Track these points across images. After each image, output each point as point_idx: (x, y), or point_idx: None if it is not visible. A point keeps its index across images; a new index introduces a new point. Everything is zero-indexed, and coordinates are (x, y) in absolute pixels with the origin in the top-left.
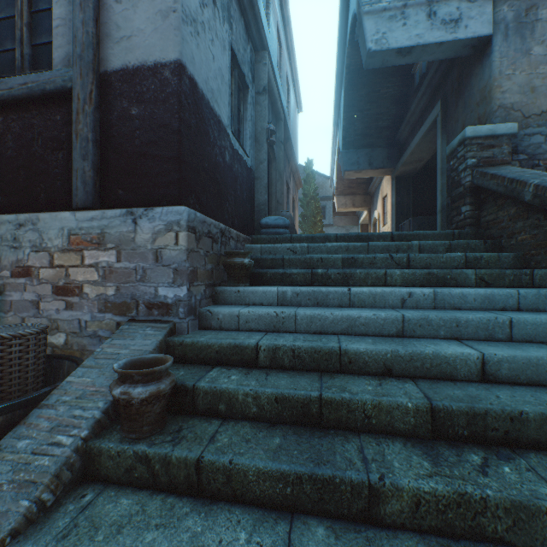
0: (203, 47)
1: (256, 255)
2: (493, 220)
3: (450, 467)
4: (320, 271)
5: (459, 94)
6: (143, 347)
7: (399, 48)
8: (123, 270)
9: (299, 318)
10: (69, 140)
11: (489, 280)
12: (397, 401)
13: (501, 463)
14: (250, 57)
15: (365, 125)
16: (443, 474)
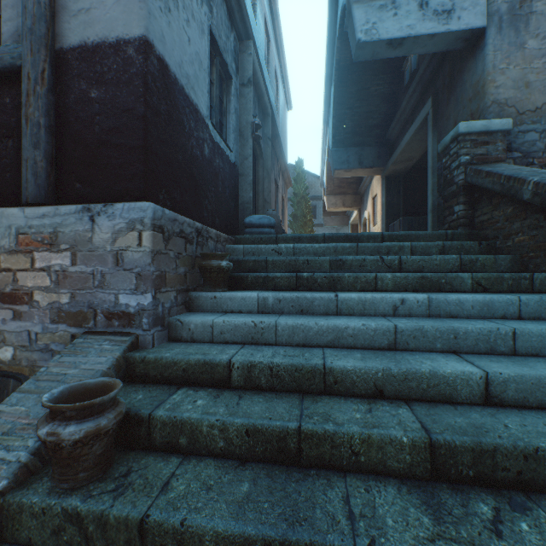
0: (176, 26)
1: (239, 256)
2: (488, 221)
3: (456, 524)
4: (305, 274)
5: (451, 90)
6: (95, 366)
7: (390, 39)
8: (79, 275)
9: (280, 328)
10: (20, 126)
11: (486, 285)
12: (389, 434)
13: (516, 517)
14: (234, 46)
15: (355, 123)
16: (448, 537)
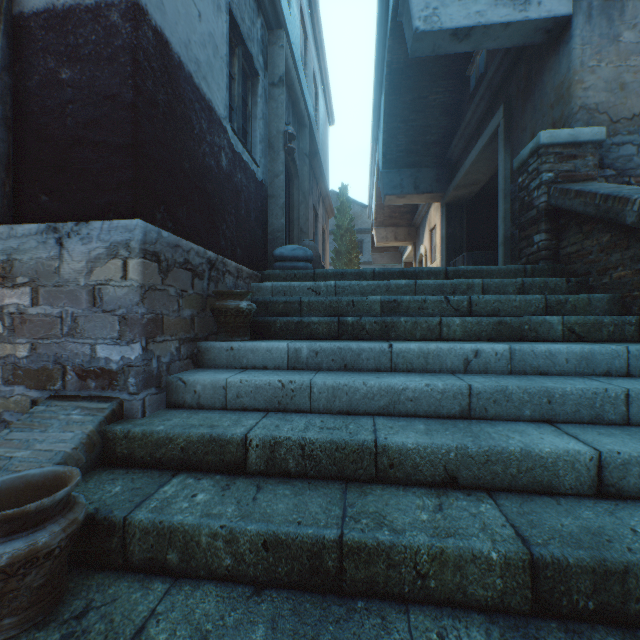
0: None
1: (266, 296)
2: (577, 252)
3: None
4: (350, 319)
5: (527, 95)
6: (56, 445)
7: (455, 28)
8: (42, 318)
9: (316, 390)
10: None
11: (581, 332)
12: (472, 548)
13: None
14: (262, 35)
15: (410, 139)
16: None
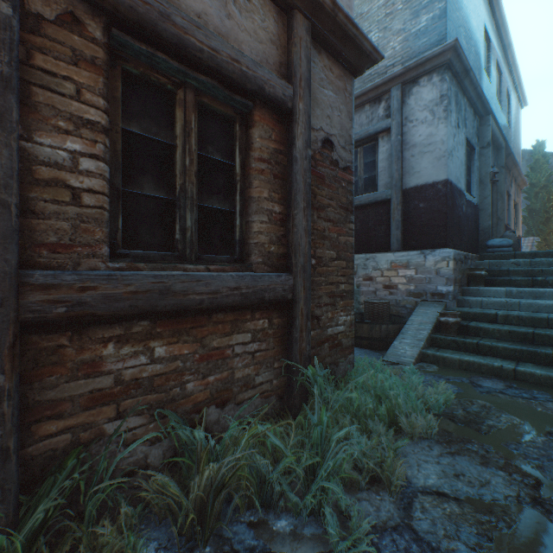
0: (454, 159)
1: (484, 267)
2: None
3: None
4: (538, 278)
5: None
6: (436, 310)
7: None
8: (418, 278)
9: (521, 304)
10: (386, 221)
11: None
12: None
13: None
14: (476, 126)
15: None
16: None
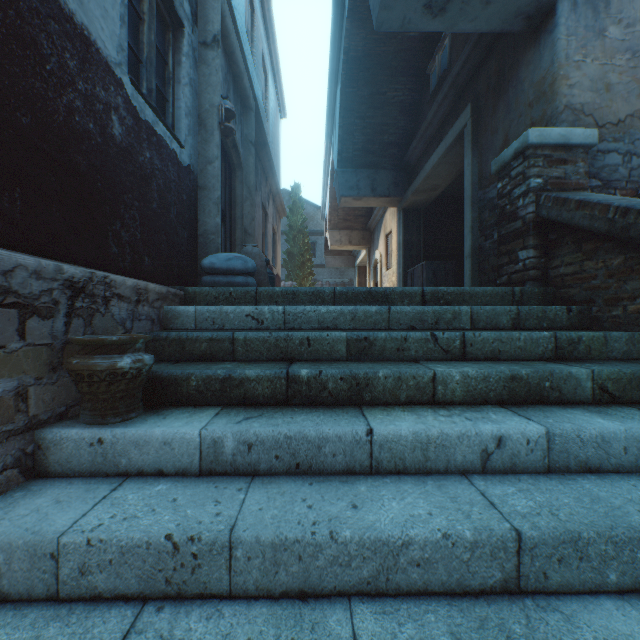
0: None
1: (187, 325)
2: (575, 275)
3: None
4: (304, 373)
5: (499, 93)
6: None
7: None
8: None
9: (241, 553)
10: None
11: (615, 391)
12: None
13: None
14: None
15: (367, 137)
16: None
